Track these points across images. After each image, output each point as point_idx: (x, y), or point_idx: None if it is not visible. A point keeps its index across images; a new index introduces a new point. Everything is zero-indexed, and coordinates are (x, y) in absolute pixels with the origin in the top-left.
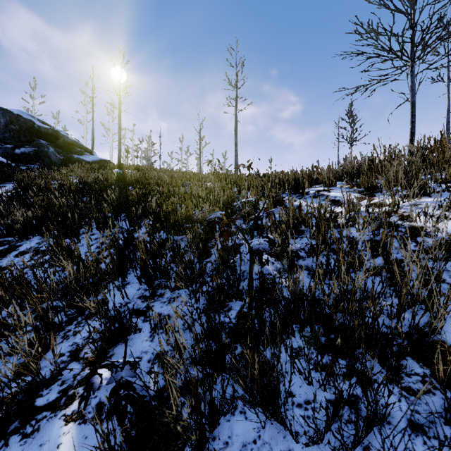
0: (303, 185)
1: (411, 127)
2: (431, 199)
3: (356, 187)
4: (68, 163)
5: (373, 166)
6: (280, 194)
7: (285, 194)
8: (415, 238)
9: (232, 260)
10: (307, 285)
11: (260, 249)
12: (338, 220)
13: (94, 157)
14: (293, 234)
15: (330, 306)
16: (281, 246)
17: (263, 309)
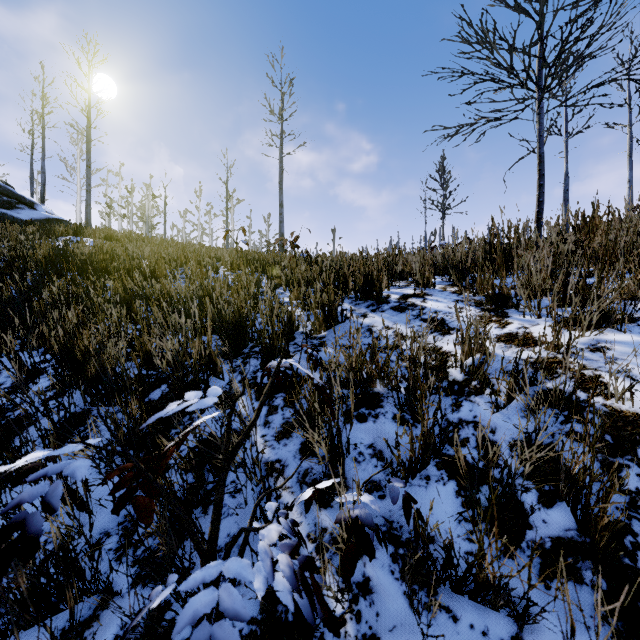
0: (379, 285)
1: (538, 194)
2: (626, 337)
3: (471, 294)
4: None
5: (495, 256)
6: (337, 303)
7: (347, 298)
8: (633, 450)
9: (155, 593)
10: (392, 615)
11: None
12: (449, 374)
13: (37, 213)
14: (359, 405)
15: None
16: (329, 460)
17: None
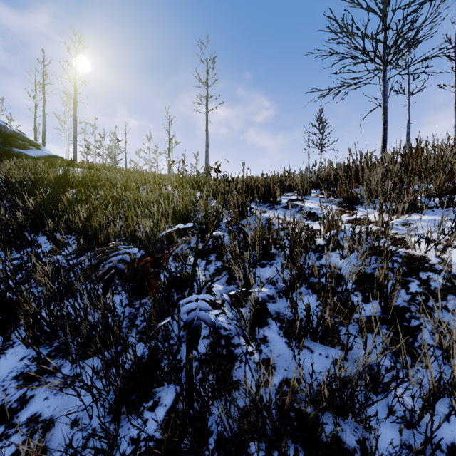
0: (274, 193)
1: (383, 134)
2: (424, 217)
3: (333, 198)
4: (4, 157)
5: (350, 174)
6: (247, 203)
7: (254, 202)
8: (417, 273)
9: (160, 323)
10: (278, 350)
11: (195, 324)
12: (316, 241)
13: (41, 152)
14: (261, 259)
15: (313, 401)
16: (244, 282)
17: (207, 407)
